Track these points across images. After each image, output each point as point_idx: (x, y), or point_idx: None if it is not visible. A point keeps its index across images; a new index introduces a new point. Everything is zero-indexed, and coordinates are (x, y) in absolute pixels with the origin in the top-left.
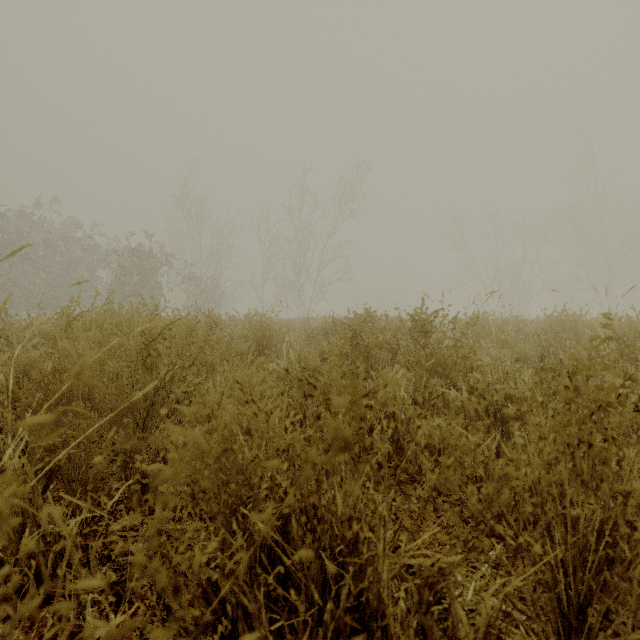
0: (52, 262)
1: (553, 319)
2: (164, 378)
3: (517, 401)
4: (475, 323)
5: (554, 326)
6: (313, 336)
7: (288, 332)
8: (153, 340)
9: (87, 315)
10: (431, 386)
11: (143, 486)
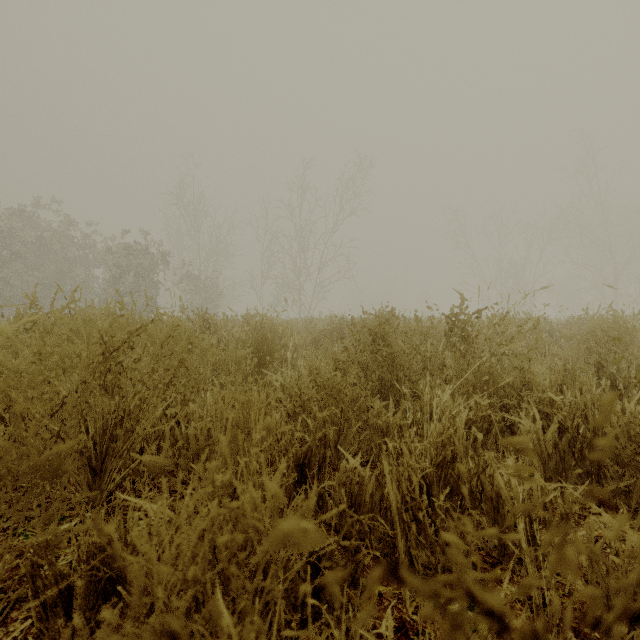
0: (46, 261)
1: (597, 320)
2: (128, 404)
3: (637, 441)
4: (535, 326)
5: (606, 328)
6: (319, 339)
7: (291, 334)
8: (115, 350)
9: (45, 316)
10: (480, 406)
11: (68, 602)
